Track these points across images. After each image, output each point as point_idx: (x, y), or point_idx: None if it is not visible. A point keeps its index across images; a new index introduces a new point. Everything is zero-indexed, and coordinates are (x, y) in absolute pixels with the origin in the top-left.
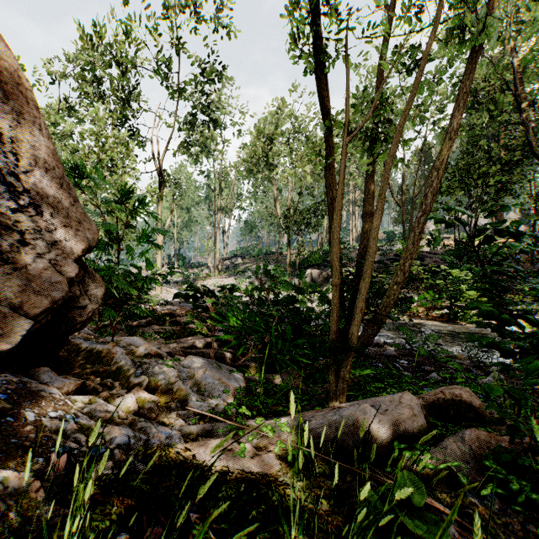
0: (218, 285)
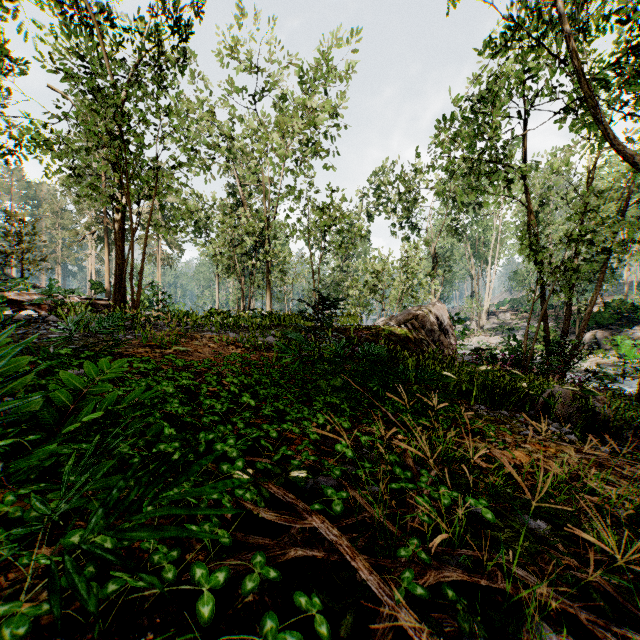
0: (482, 343)
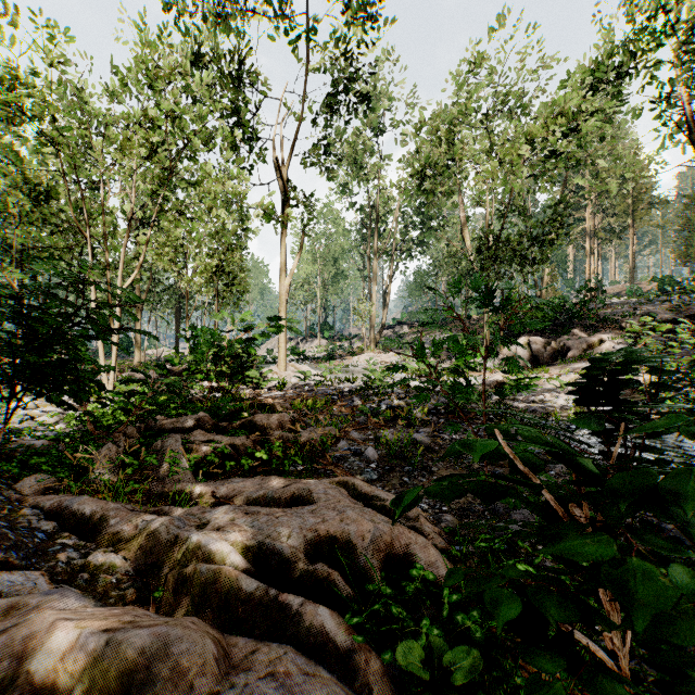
0: (372, 362)
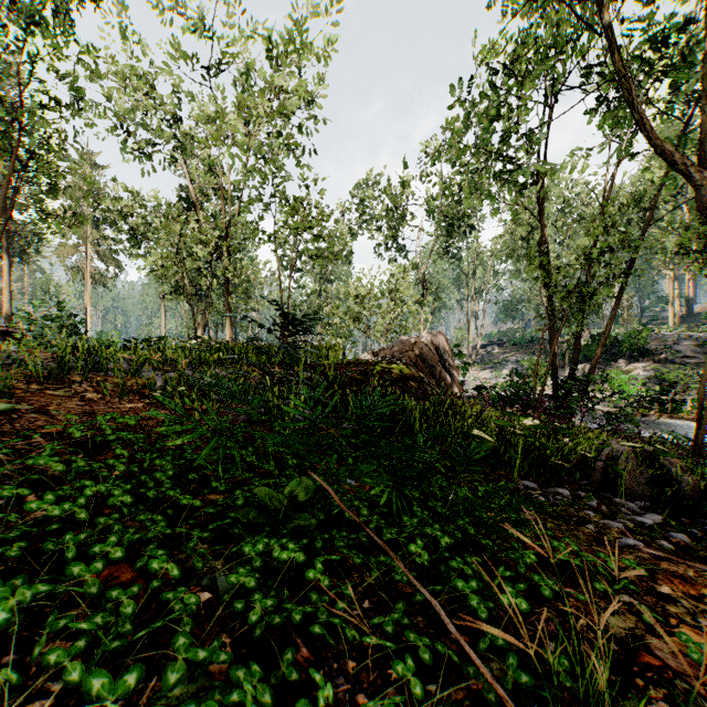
0: (473, 379)
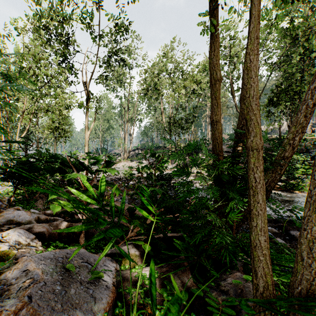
0: (125, 166)
